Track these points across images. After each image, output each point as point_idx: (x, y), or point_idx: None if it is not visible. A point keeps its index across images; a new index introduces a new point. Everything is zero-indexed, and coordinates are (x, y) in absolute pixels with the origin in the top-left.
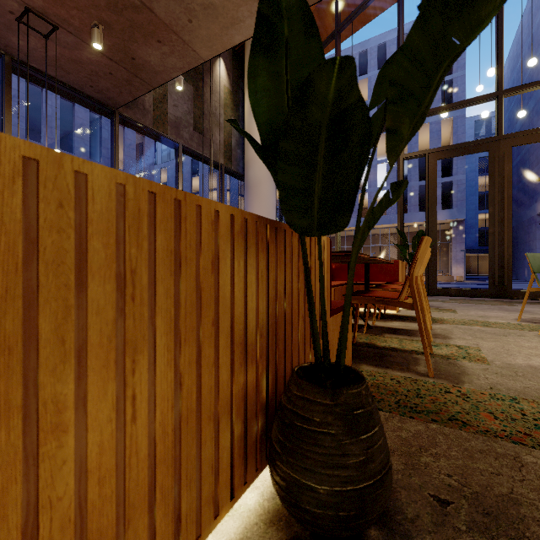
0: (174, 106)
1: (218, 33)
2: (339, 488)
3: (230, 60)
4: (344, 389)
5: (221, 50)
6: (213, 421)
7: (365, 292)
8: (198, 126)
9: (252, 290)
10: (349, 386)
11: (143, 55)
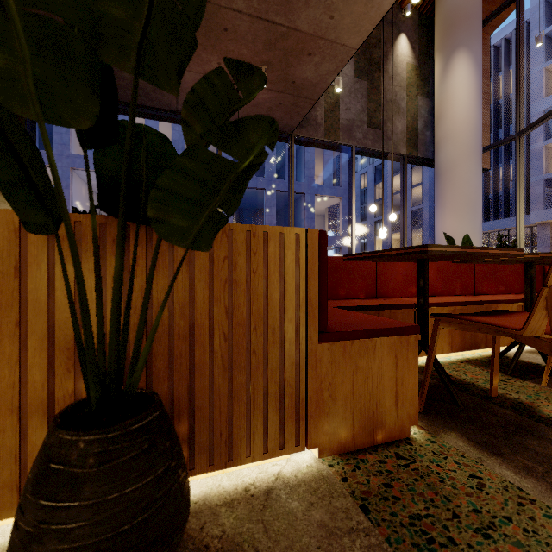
0: (346, 110)
1: (363, 11)
2: (9, 548)
3: (415, 30)
4: (58, 429)
5: (371, 28)
6: (17, 415)
7: (497, 313)
8: (373, 122)
9: (93, 296)
10: (66, 429)
11: (300, 74)
